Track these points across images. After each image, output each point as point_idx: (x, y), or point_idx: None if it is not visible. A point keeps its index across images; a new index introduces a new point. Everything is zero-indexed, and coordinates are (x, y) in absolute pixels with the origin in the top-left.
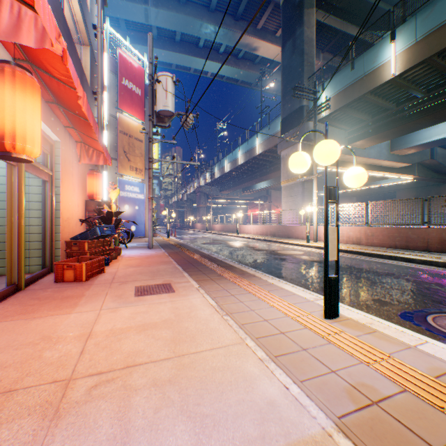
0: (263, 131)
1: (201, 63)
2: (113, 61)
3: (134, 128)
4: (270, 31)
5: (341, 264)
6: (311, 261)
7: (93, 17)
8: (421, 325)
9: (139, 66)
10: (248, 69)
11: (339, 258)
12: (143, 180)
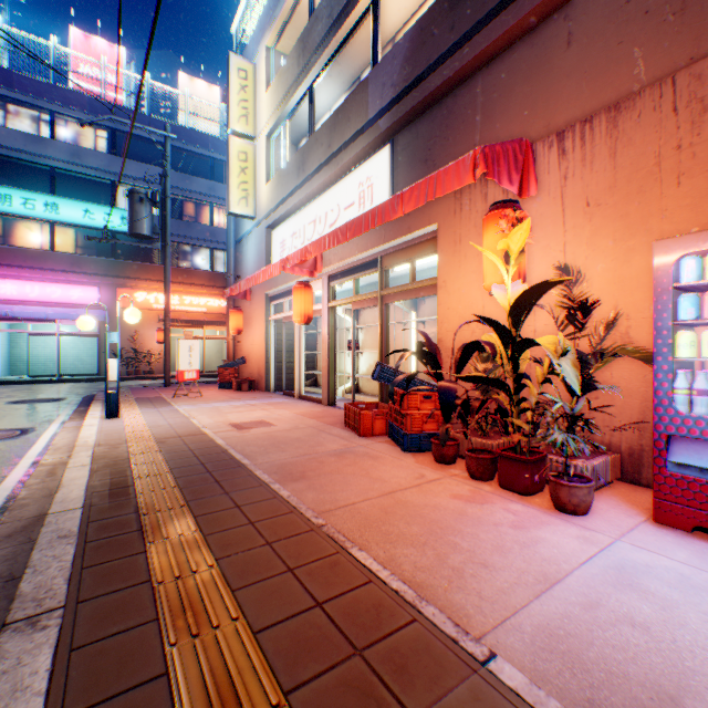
0: None
1: None
2: None
3: None
4: None
5: None
6: None
7: None
8: (24, 435)
9: None
10: None
11: None
12: None
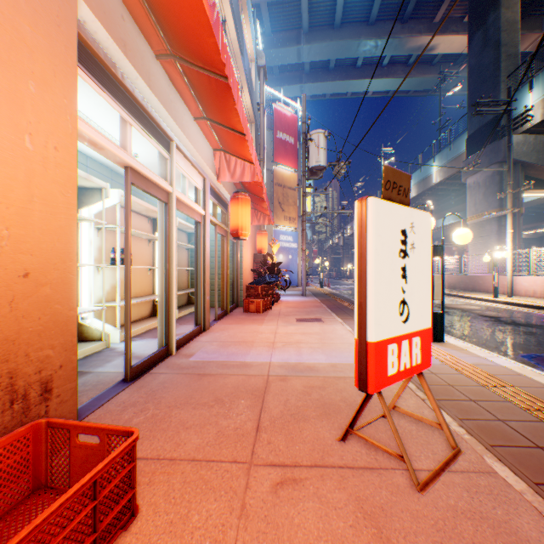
0: (441, 153)
1: (359, 84)
2: (269, 118)
3: (287, 178)
4: (454, 18)
5: (519, 320)
6: (479, 316)
7: (256, 96)
8: (532, 361)
9: (292, 115)
10: (422, 74)
11: (526, 315)
12: (296, 229)
